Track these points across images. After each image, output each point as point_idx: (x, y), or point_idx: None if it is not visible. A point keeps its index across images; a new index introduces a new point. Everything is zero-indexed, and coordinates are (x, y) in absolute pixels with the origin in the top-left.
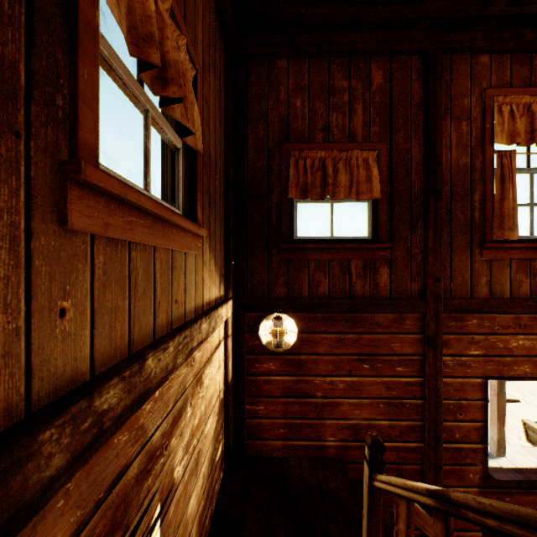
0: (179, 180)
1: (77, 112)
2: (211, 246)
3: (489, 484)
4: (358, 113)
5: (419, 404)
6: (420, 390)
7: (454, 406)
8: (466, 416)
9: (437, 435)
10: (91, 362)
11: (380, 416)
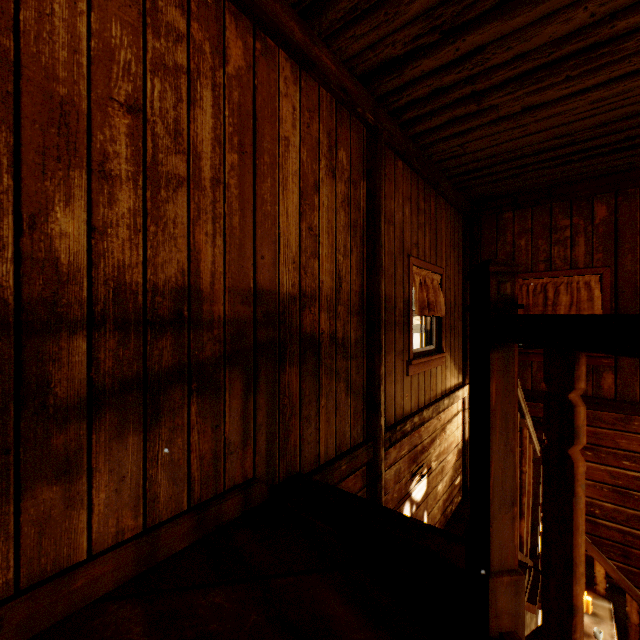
0: (433, 331)
1: (409, 347)
2: (451, 355)
3: None
4: (580, 244)
5: None
6: None
7: None
8: None
9: None
10: (411, 409)
11: (603, 498)
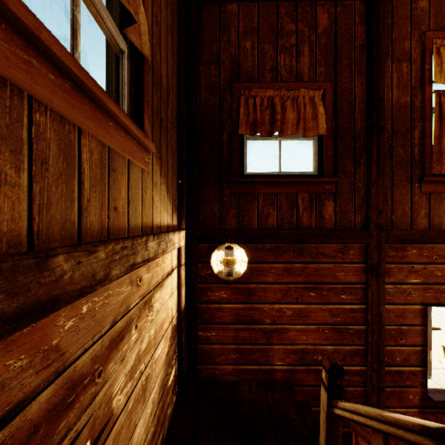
0: (124, 86)
1: None
2: (162, 170)
3: (428, 405)
4: (305, 55)
5: (362, 330)
6: (363, 316)
7: (395, 331)
8: (407, 341)
9: (380, 358)
10: None
11: (325, 341)
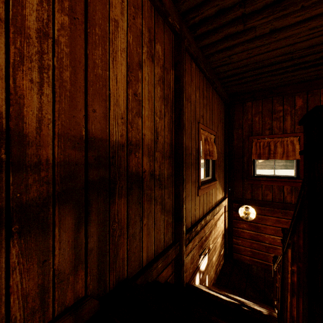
0: (210, 168)
1: (199, 178)
2: (219, 181)
3: None
4: (288, 120)
5: None
6: None
7: None
8: None
9: None
10: (199, 216)
11: None
